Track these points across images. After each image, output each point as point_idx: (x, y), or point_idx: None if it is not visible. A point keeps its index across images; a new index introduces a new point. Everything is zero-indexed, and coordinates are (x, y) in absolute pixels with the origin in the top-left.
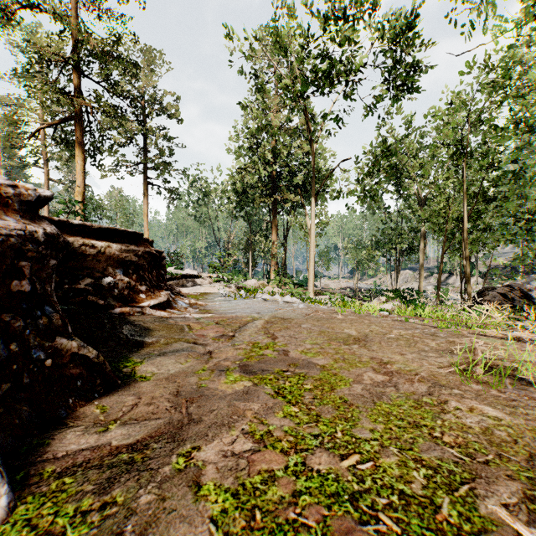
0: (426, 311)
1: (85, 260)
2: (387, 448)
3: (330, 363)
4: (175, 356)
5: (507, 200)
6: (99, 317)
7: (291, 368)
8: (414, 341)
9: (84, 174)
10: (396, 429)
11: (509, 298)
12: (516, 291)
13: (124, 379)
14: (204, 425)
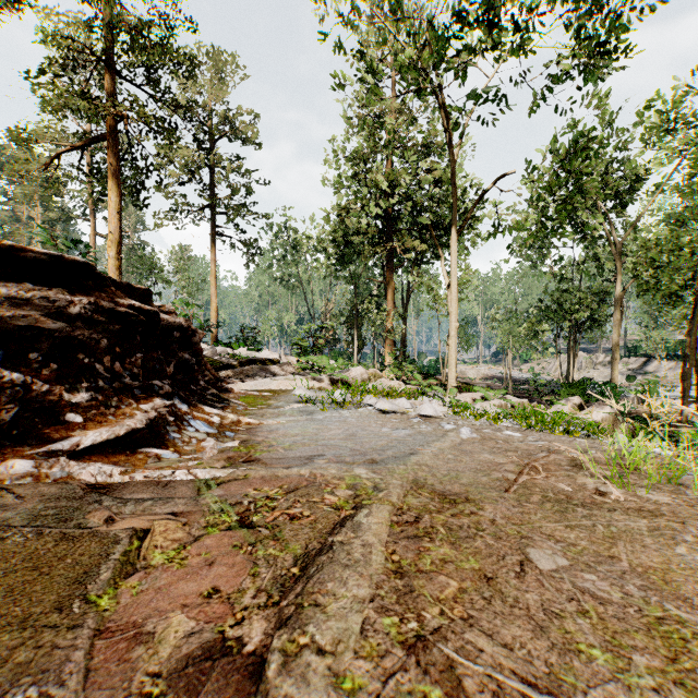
0: None
1: None
2: None
3: None
4: None
5: None
6: None
7: None
8: None
9: (119, 216)
10: None
11: None
12: None
13: None
14: None
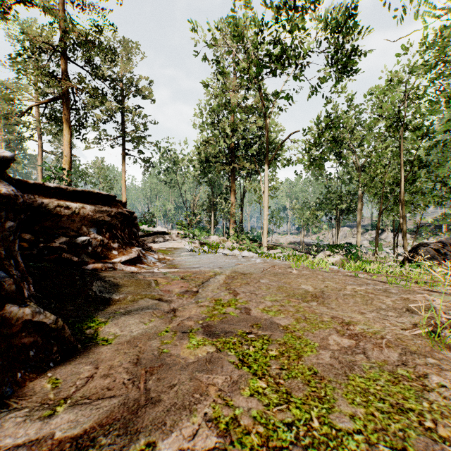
0: (375, 267)
1: (60, 220)
2: (376, 446)
3: (292, 324)
4: (139, 315)
5: (439, 166)
6: (71, 274)
7: (253, 330)
8: (369, 298)
9: (70, 146)
10: (379, 414)
11: (442, 253)
12: (447, 246)
13: (85, 343)
14: (162, 408)
